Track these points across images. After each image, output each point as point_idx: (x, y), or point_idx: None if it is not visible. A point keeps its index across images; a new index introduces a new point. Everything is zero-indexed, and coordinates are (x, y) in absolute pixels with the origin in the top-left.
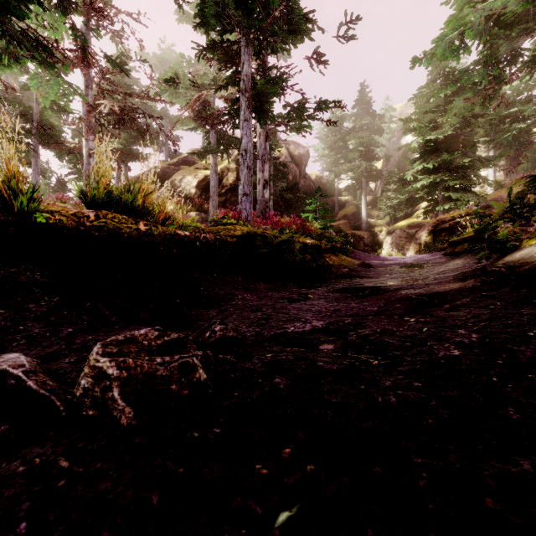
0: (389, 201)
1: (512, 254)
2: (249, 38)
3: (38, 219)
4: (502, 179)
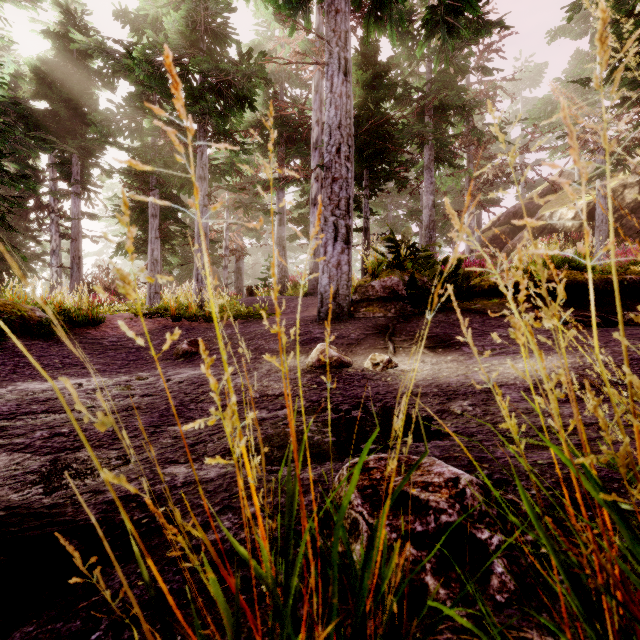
0: None
1: None
2: None
3: (538, 278)
4: None
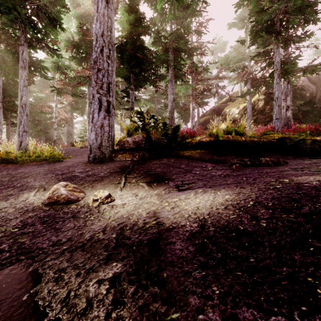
0: None
1: None
2: (279, 45)
3: (220, 139)
4: None
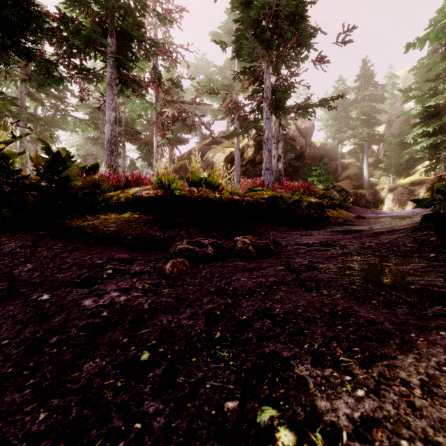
0: (390, 161)
1: None
2: (269, 63)
3: (176, 193)
4: None
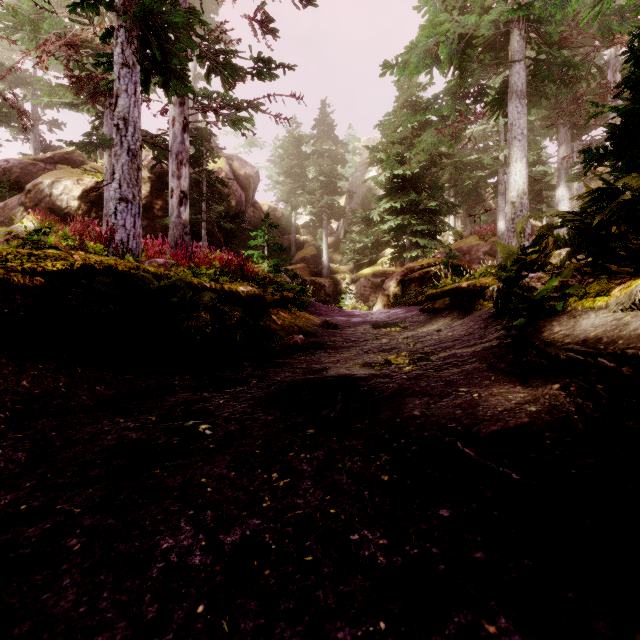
0: (352, 244)
1: (563, 321)
2: None
3: None
4: (462, 230)
